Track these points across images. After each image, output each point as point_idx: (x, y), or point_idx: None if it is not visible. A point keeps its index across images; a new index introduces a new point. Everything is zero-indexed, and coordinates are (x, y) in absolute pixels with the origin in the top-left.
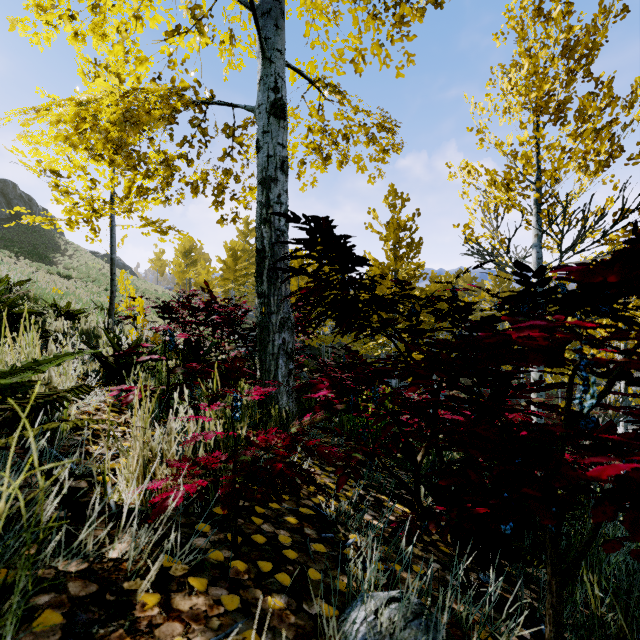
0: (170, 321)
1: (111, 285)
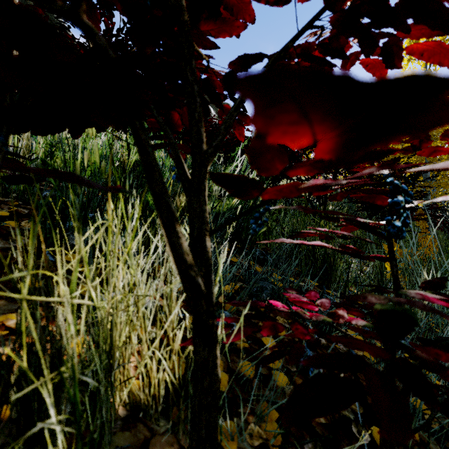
0: None
1: None
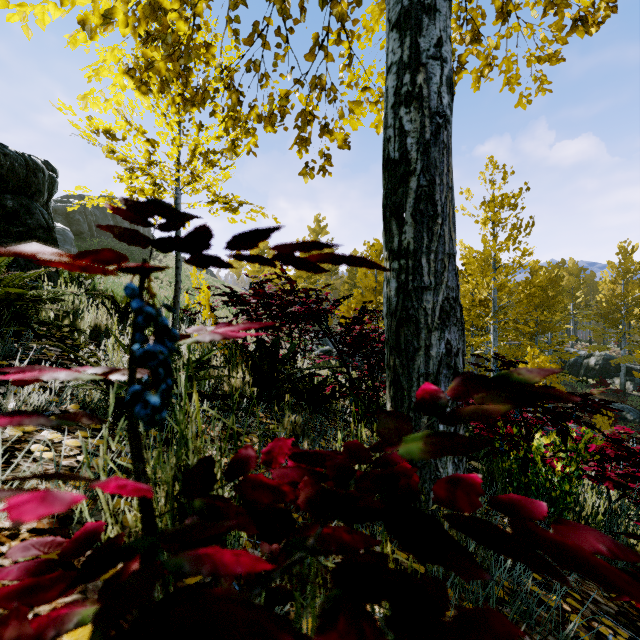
0: (237, 314)
1: (176, 274)
